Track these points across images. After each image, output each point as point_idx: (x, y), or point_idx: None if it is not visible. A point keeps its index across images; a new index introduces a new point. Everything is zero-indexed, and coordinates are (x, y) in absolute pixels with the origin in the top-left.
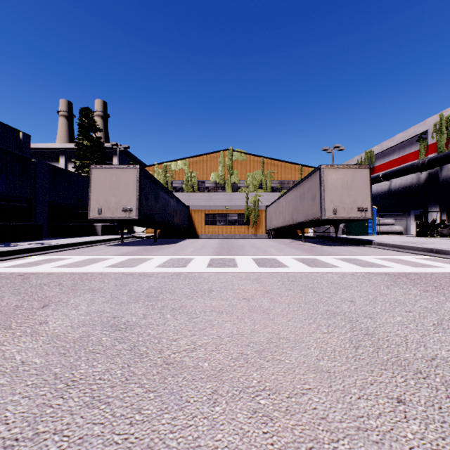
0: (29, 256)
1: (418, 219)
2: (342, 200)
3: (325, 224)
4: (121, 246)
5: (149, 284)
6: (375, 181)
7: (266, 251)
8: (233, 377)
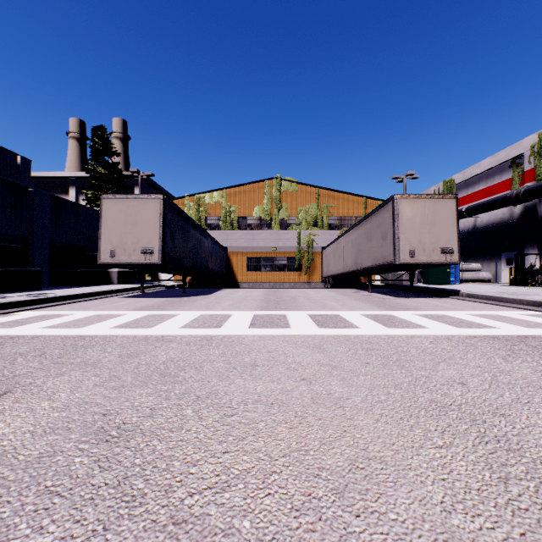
0: (18, 311)
1: (511, 264)
2: (421, 239)
3: (397, 270)
4: (140, 298)
5: (167, 354)
6: None
7: (325, 304)
8: None
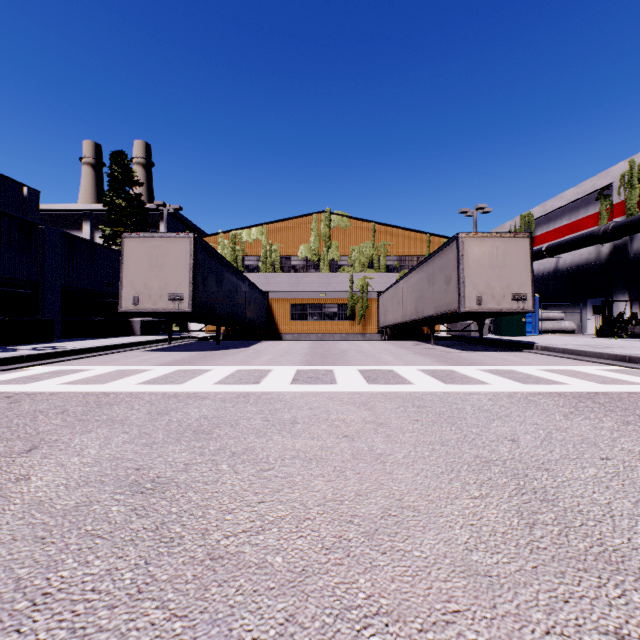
0: (29, 366)
1: (598, 312)
2: (489, 283)
3: (464, 319)
4: (167, 351)
5: (200, 411)
6: (535, 257)
7: (378, 359)
8: (325, 587)
